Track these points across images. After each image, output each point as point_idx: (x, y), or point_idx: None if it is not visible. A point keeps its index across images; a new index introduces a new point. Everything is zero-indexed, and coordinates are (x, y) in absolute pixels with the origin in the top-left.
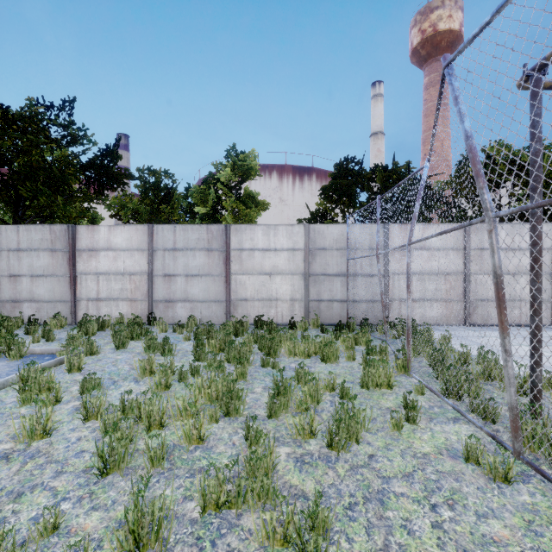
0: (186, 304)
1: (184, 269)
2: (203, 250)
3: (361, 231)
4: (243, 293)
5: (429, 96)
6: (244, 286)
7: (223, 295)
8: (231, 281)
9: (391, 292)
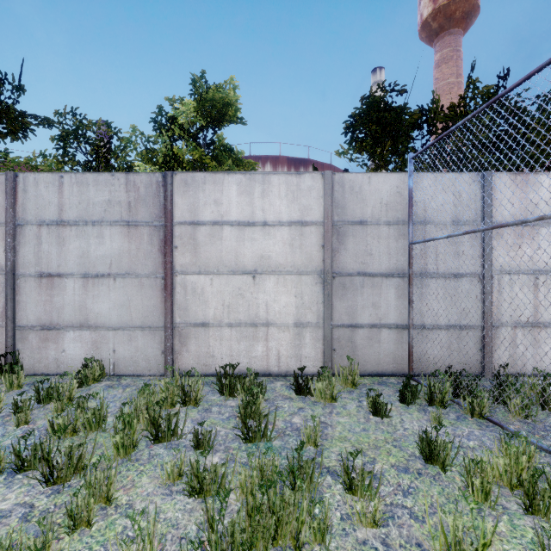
0: (84, 334)
1: (79, 263)
2: (119, 224)
3: (437, 187)
4: (200, 312)
5: (441, 74)
6: (201, 298)
7: (160, 315)
8: (175, 287)
9: (495, 309)
